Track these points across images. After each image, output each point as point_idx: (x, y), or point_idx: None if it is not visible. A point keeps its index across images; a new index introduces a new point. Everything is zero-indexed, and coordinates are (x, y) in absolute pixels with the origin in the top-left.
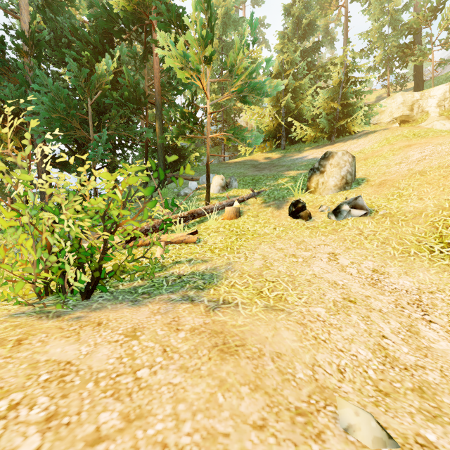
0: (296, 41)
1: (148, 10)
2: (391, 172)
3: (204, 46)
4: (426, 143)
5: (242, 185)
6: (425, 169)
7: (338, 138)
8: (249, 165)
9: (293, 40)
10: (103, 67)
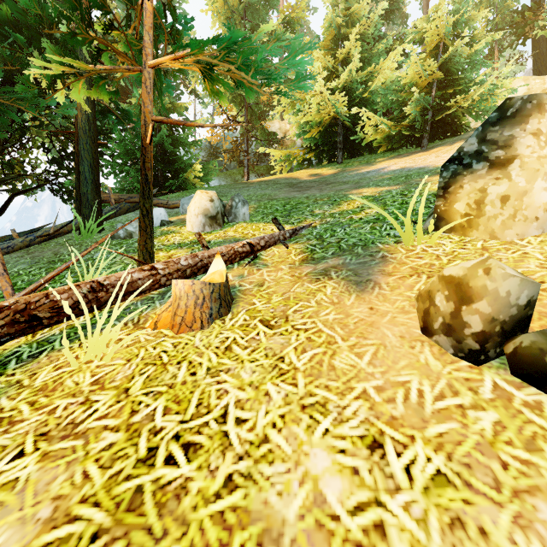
0: None
1: None
2: None
3: None
4: None
5: (262, 215)
6: None
7: (432, 142)
8: (283, 184)
9: None
10: None
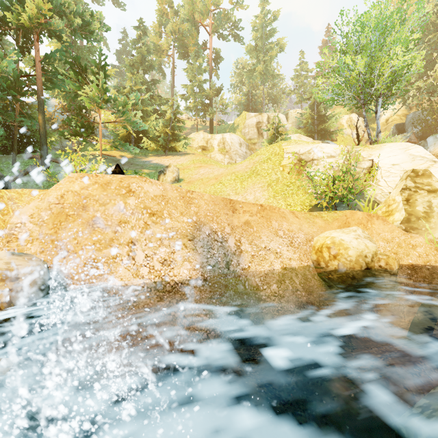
0: (141, 74)
1: (39, 31)
2: (193, 178)
3: (104, 93)
4: (206, 167)
5: None
6: (203, 178)
7: (170, 152)
8: (111, 160)
9: (140, 73)
10: (0, 65)
